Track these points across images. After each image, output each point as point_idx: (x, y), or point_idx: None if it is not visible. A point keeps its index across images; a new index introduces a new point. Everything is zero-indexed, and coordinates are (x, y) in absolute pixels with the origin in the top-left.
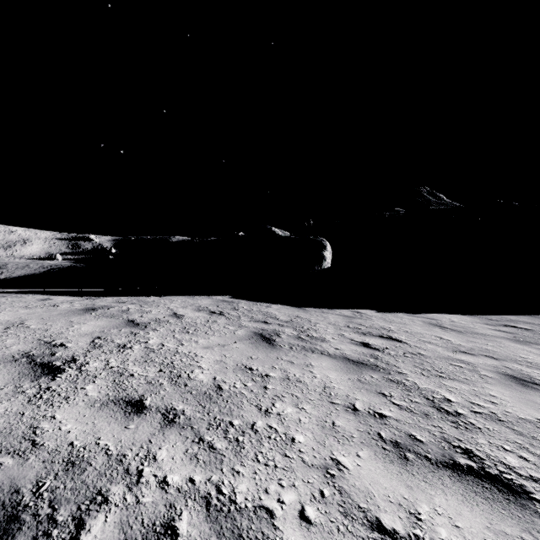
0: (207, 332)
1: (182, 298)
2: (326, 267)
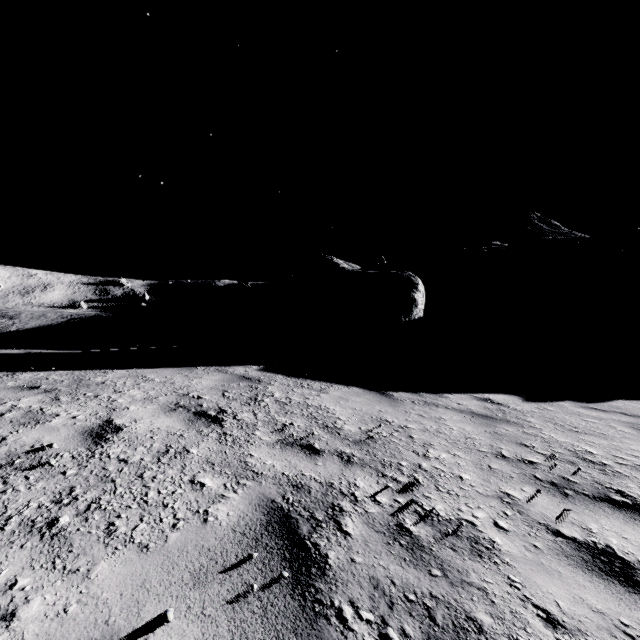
0: (121, 515)
1: (169, 372)
2: (417, 316)
